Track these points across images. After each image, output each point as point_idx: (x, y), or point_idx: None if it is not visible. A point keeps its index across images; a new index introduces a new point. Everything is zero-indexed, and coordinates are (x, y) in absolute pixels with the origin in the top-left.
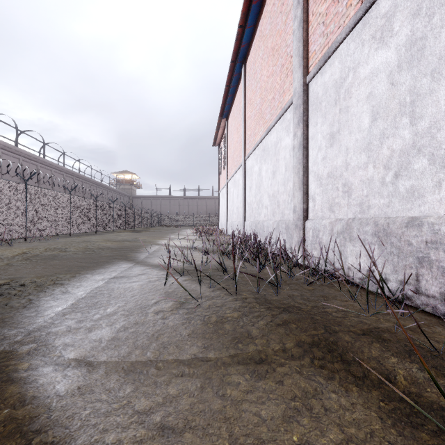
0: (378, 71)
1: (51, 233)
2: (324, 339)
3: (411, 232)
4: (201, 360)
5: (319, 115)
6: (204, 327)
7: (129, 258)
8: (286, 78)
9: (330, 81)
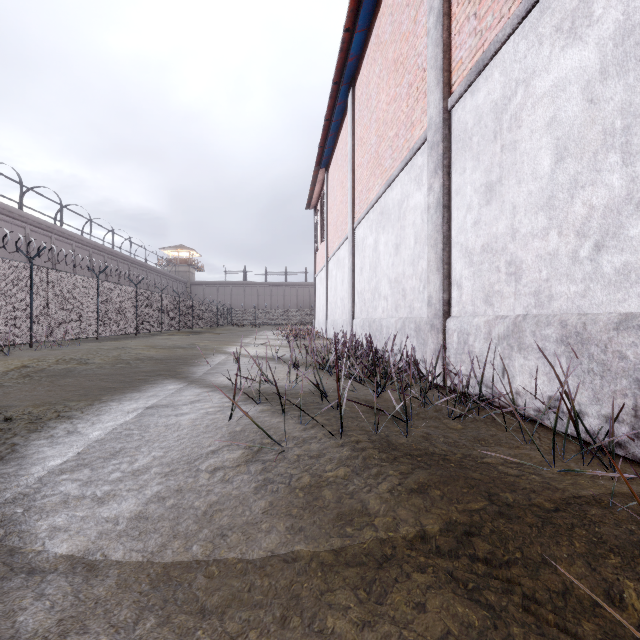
0: (567, 83)
1: (69, 337)
2: (490, 519)
3: (625, 338)
4: (284, 557)
5: (468, 157)
6: (290, 495)
7: (180, 374)
8: (417, 104)
9: (486, 103)
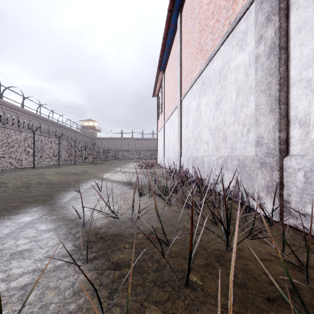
0: None
1: (14, 167)
2: None
3: None
4: None
5: None
6: None
7: (52, 200)
8: None
9: None
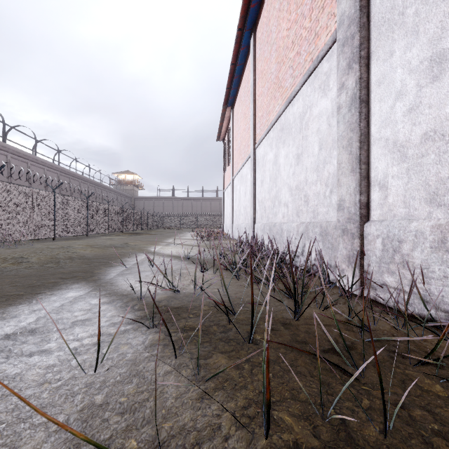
0: None
1: (29, 238)
2: None
3: None
4: None
5: (398, 36)
6: None
7: (94, 276)
8: (322, 13)
9: None
